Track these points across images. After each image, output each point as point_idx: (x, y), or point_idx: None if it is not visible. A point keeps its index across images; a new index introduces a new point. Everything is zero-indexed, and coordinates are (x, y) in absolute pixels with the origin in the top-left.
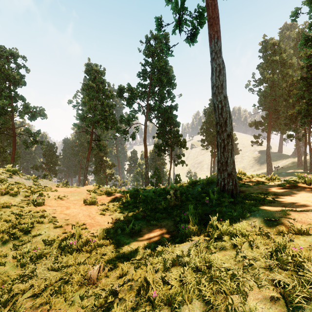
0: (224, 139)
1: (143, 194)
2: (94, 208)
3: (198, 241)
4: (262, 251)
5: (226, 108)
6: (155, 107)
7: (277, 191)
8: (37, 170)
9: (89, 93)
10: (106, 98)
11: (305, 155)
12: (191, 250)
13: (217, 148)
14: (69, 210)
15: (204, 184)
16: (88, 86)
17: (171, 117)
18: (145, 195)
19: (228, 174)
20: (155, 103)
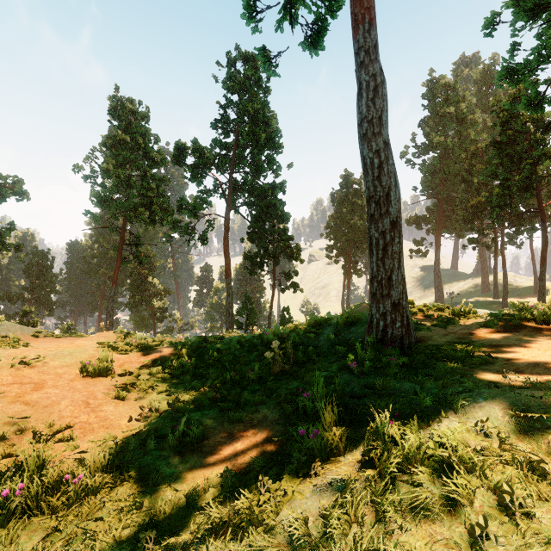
0: (386, 231)
1: (217, 349)
2: (103, 385)
3: (347, 481)
4: (542, 526)
5: (390, 167)
6: (245, 185)
7: (486, 338)
8: (12, 302)
9: (117, 154)
10: (150, 164)
11: (495, 274)
12: (333, 518)
13: (370, 250)
14: (39, 392)
15: (339, 326)
16: (116, 140)
17: (275, 204)
18: (221, 351)
19: (394, 304)
20: (245, 178)
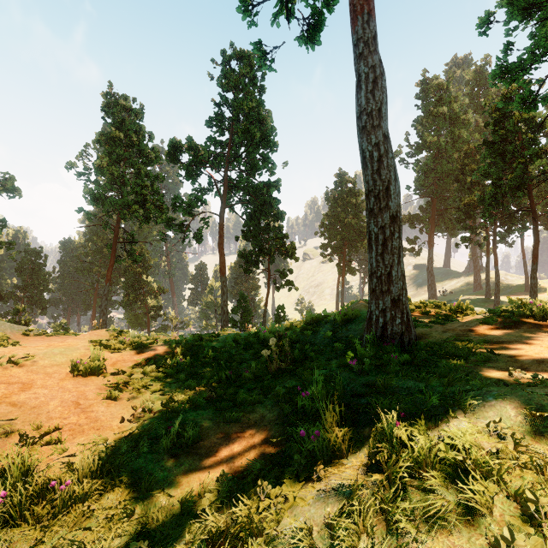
0: (385, 226)
1: (212, 347)
2: (94, 384)
3: (353, 487)
4: None
5: (389, 161)
6: (239, 183)
7: (487, 335)
8: (4, 301)
9: (111, 151)
10: (145, 161)
11: (487, 272)
12: (340, 530)
13: (369, 246)
14: (27, 392)
15: (337, 323)
16: (110, 137)
17: (270, 202)
18: (216, 349)
19: (394, 300)
20: (240, 176)
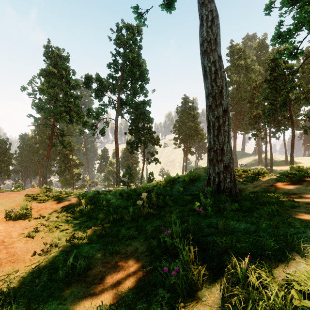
0: (220, 117)
1: (106, 198)
2: (20, 226)
3: None
4: None
5: (222, 73)
6: (127, 101)
7: (283, 189)
8: None
9: (49, 80)
10: (70, 87)
11: (266, 153)
12: None
13: (209, 130)
14: None
15: (185, 182)
16: (48, 72)
17: (144, 112)
18: (109, 199)
19: (225, 166)
20: (127, 97)
